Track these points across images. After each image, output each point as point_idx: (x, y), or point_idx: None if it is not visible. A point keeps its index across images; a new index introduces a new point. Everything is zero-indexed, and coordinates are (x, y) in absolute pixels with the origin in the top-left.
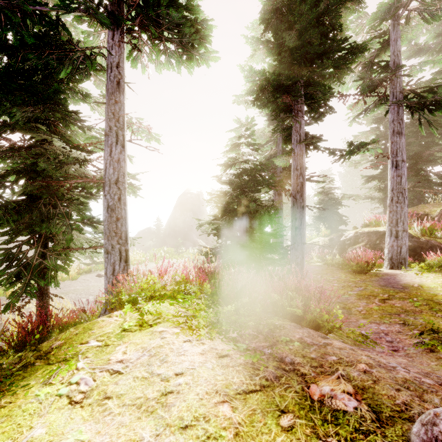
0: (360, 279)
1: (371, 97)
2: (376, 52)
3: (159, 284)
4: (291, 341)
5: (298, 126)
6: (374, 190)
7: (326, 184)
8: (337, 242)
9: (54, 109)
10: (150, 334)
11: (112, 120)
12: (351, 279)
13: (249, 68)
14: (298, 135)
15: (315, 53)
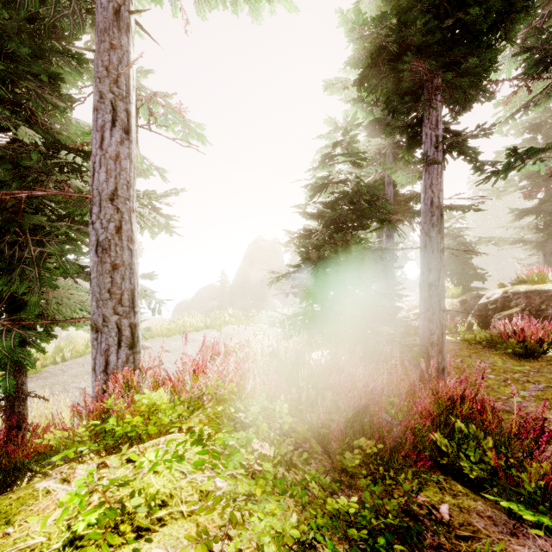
0: (532, 368)
1: (535, 84)
2: (551, 7)
3: (186, 396)
4: None
5: (434, 118)
6: (527, 230)
7: (452, 222)
8: (472, 306)
9: None
10: None
11: (105, 80)
12: (514, 367)
13: (355, 15)
14: (433, 131)
15: None
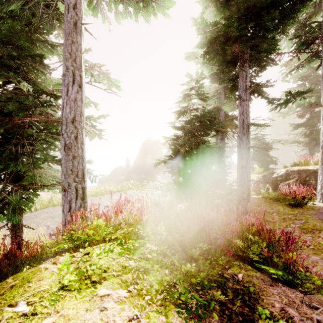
0: (298, 212)
1: (302, 55)
2: (310, 13)
3: (112, 223)
4: (272, 318)
5: (244, 75)
6: (300, 135)
7: (258, 131)
8: (269, 178)
9: (13, 50)
10: (89, 300)
11: (69, 60)
12: (289, 212)
13: (201, 20)
14: (244, 83)
15: (261, 7)
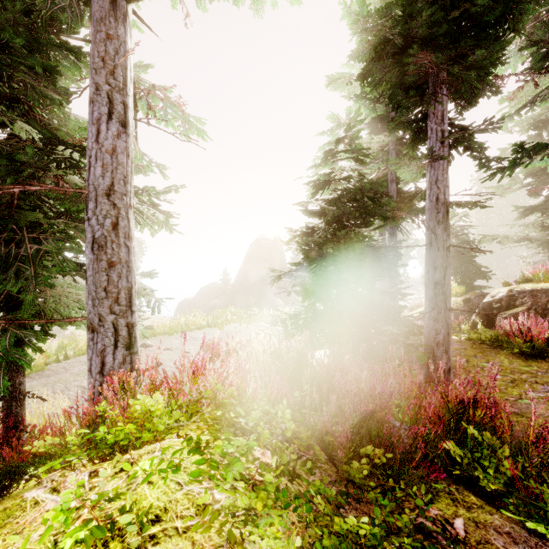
0: (539, 368)
1: (542, 79)
2: None
3: (184, 399)
4: None
5: (439, 112)
6: (531, 228)
7: (456, 220)
8: (476, 305)
9: None
10: None
11: (101, 72)
12: (522, 367)
13: (359, 6)
14: (438, 126)
15: None
